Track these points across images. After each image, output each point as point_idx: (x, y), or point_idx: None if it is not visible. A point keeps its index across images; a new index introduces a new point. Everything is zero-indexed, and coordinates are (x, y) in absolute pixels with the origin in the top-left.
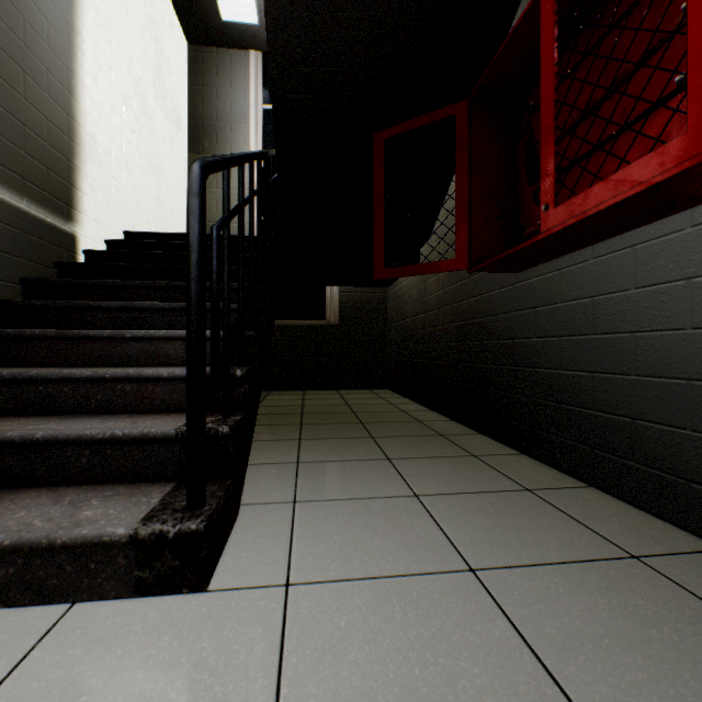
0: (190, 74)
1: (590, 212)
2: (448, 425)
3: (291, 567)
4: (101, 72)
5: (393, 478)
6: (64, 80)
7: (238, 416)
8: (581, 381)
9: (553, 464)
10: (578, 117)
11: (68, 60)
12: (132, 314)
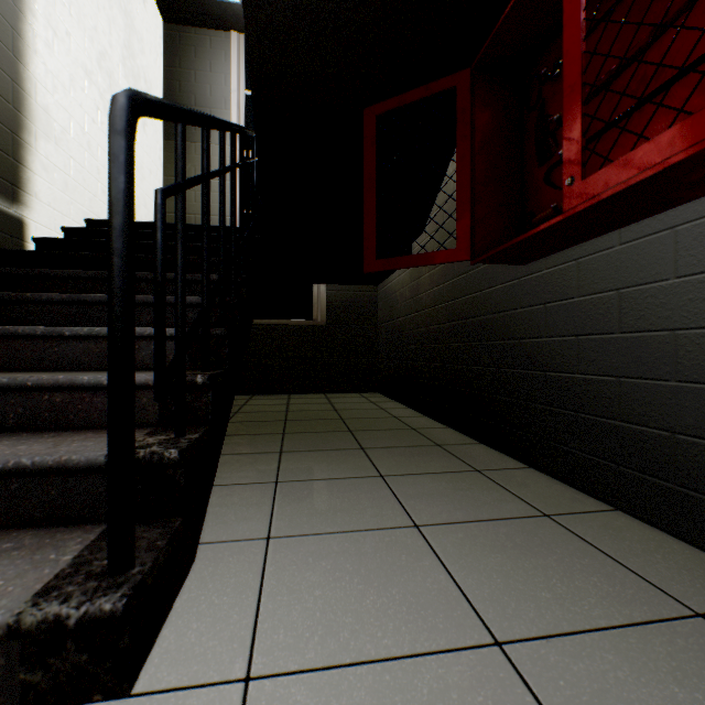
0: (166, 54)
1: (633, 180)
2: (444, 432)
3: (255, 646)
4: (57, 38)
5: (387, 502)
6: (7, 40)
7: (196, 433)
8: (605, 387)
9: (568, 481)
10: (603, 80)
11: (13, 18)
12: (79, 308)
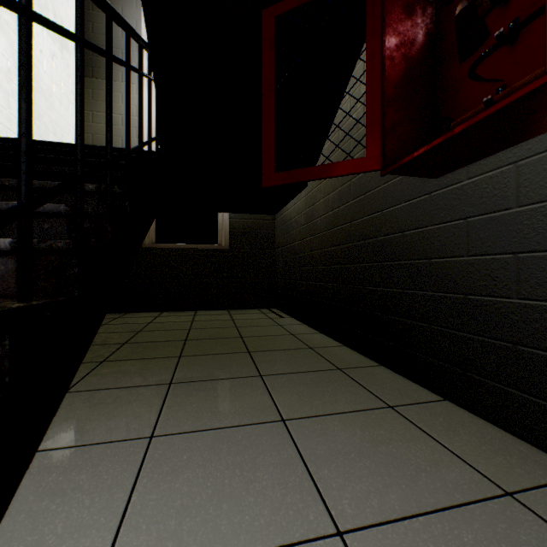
0: None
1: None
2: (342, 352)
3: None
4: None
5: (293, 474)
6: None
7: None
8: None
9: (502, 424)
10: None
11: None
12: None
